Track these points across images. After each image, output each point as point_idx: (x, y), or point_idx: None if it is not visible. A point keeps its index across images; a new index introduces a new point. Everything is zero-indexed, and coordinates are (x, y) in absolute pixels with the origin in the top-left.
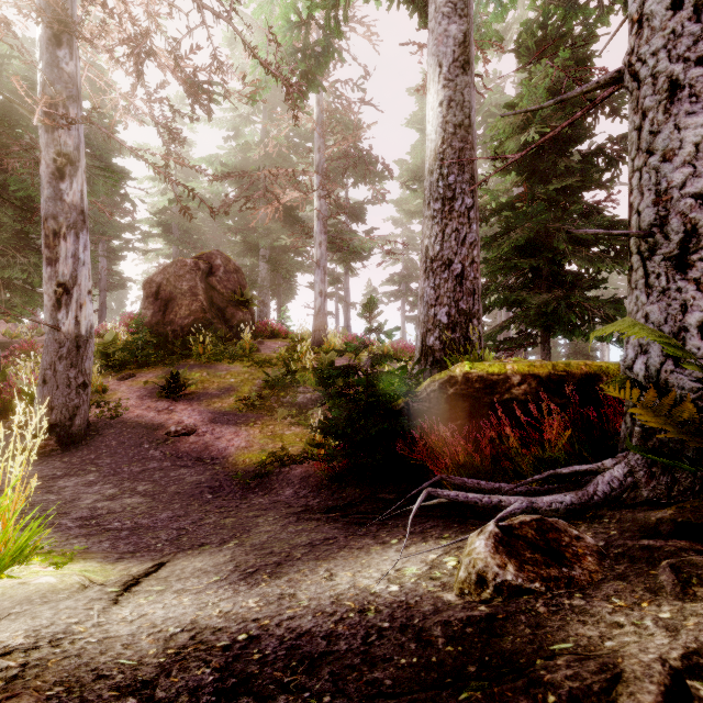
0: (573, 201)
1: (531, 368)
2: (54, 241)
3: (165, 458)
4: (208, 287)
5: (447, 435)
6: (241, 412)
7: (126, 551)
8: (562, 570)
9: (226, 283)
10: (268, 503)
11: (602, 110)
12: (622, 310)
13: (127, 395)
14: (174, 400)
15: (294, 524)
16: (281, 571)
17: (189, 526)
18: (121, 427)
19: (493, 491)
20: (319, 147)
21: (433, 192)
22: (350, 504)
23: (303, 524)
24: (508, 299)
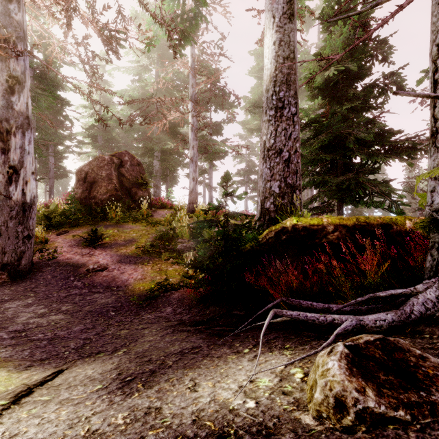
0: (358, 117)
1: (341, 220)
2: (6, 136)
3: (84, 287)
4: (119, 174)
5: (282, 268)
6: (139, 255)
7: (39, 359)
8: (421, 394)
9: (132, 172)
10: (153, 318)
11: (376, 58)
12: (390, 187)
13: (62, 245)
14: (93, 248)
15: (170, 335)
16: (154, 380)
17: (93, 337)
18: (55, 266)
19: (323, 310)
20: (192, 84)
21: (269, 104)
22: (212, 319)
23: (177, 335)
24: (315, 181)
